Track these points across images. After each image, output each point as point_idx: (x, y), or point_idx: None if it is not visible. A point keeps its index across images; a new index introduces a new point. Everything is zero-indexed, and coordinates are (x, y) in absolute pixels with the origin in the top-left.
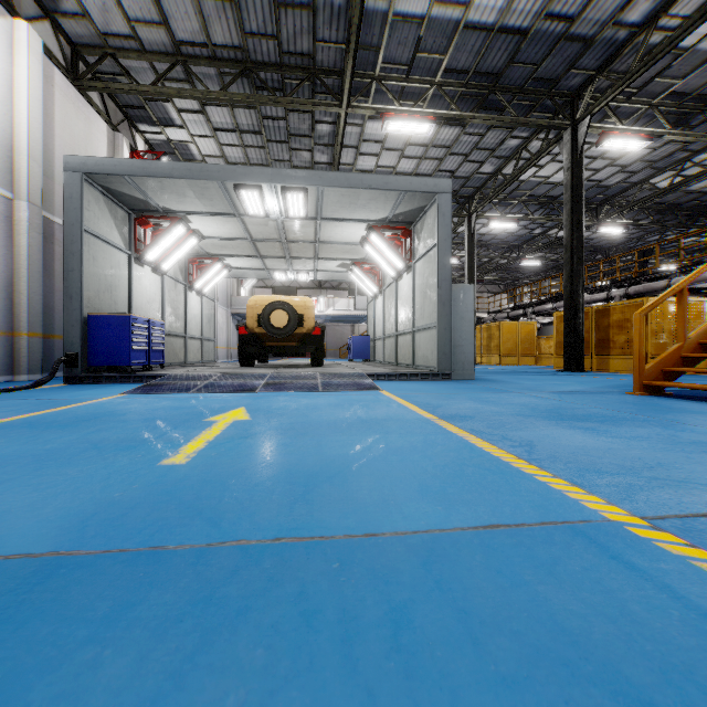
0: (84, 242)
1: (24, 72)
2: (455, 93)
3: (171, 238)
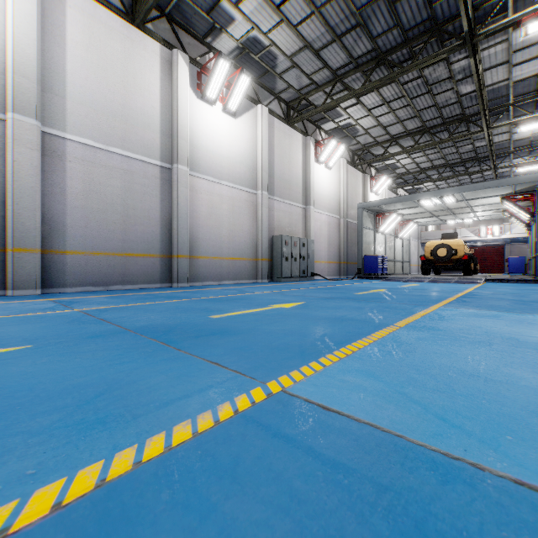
0: (362, 231)
1: (342, 175)
2: None
3: (390, 220)
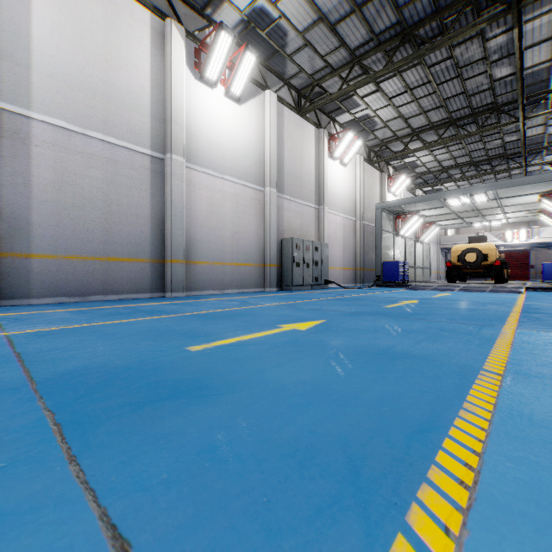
0: (381, 234)
1: (358, 173)
2: None
3: (411, 222)
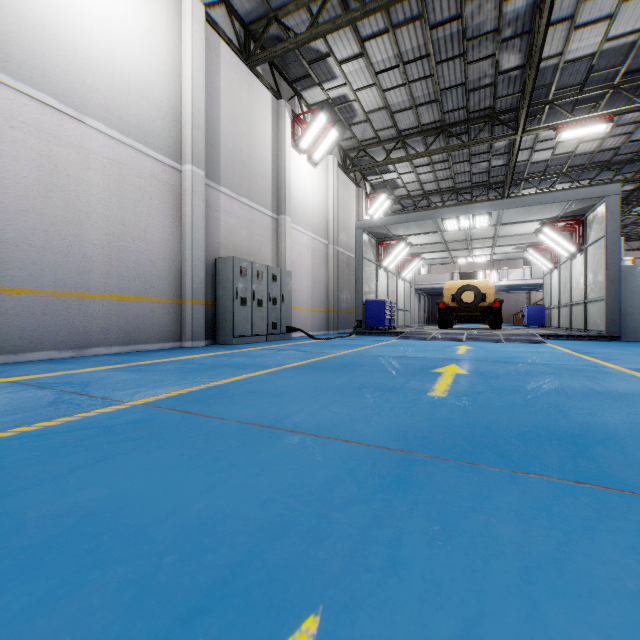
0: (363, 263)
1: (332, 180)
2: (638, 83)
3: (397, 250)
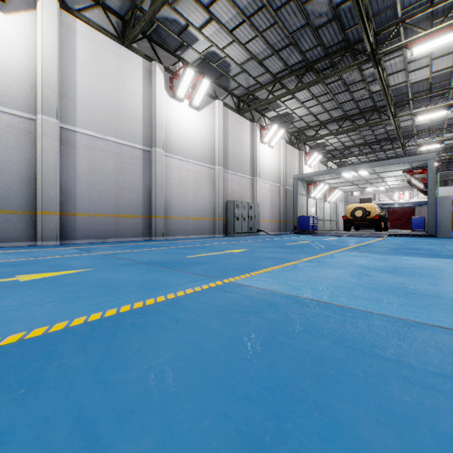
0: (297, 197)
1: (282, 152)
2: None
3: (319, 188)
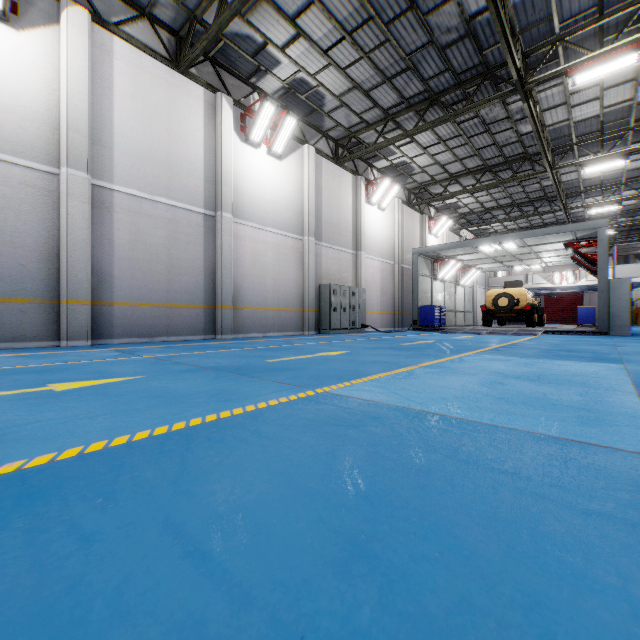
0: (418, 279)
1: (397, 216)
2: None
3: (448, 266)
